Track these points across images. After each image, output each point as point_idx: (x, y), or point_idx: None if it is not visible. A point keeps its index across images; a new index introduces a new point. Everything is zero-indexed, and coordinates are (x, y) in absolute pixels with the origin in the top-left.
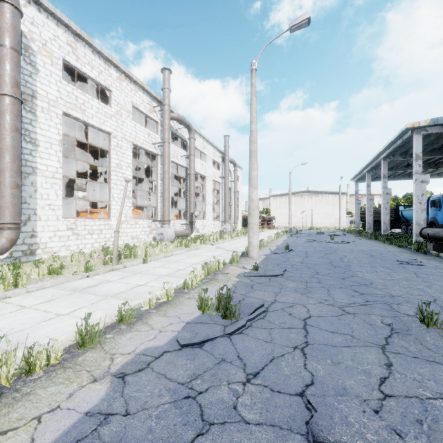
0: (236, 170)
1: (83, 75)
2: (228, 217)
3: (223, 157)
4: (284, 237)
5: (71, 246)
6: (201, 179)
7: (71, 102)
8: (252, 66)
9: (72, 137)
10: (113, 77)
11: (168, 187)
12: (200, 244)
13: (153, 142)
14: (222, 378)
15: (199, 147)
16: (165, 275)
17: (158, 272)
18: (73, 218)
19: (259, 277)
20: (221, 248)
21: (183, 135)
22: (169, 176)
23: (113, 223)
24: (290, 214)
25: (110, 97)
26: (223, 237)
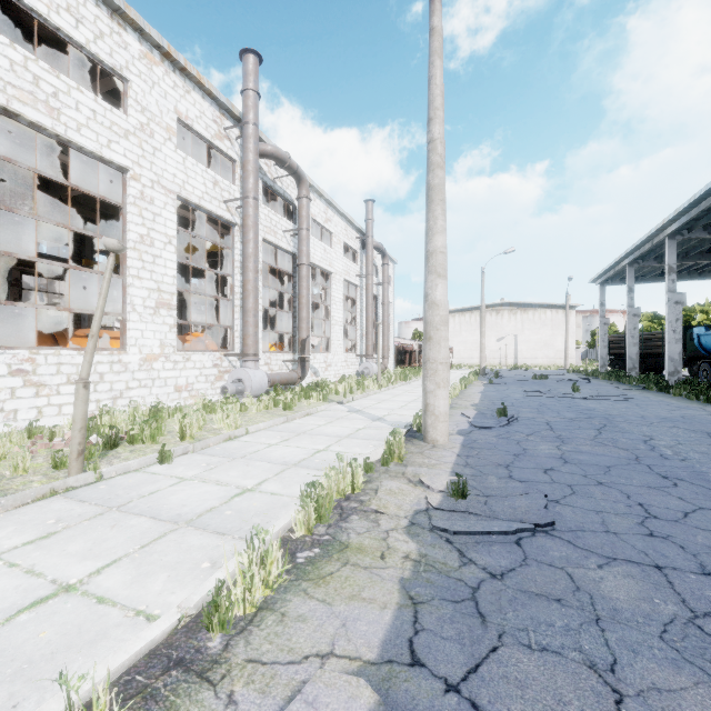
0: (386, 264)
1: (56, 35)
2: (371, 348)
3: (362, 240)
4: (479, 386)
5: (21, 410)
6: (322, 279)
7: (21, 87)
8: None
9: (25, 166)
10: (131, 51)
11: (254, 287)
12: (317, 402)
13: (224, 198)
14: None
15: (319, 217)
16: (188, 522)
17: (176, 502)
18: (29, 348)
19: (481, 536)
20: (360, 411)
21: (286, 191)
22: (255, 265)
23: (133, 360)
24: (483, 343)
25: (125, 93)
26: (363, 386)
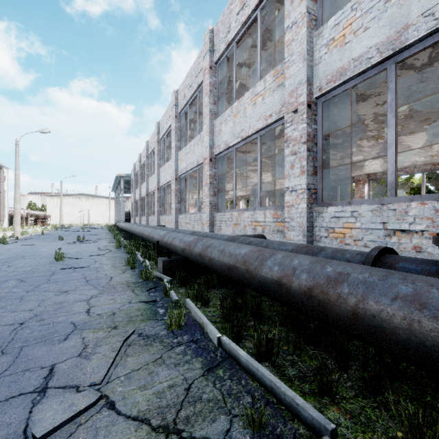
0: (2, 172)
1: None
2: None
3: None
4: (51, 231)
5: None
6: None
7: None
8: (17, 142)
9: None
10: None
11: None
12: None
13: None
14: (5, 246)
15: None
16: None
17: None
18: None
19: (18, 240)
20: None
21: None
22: None
23: None
24: (61, 214)
25: None
26: None
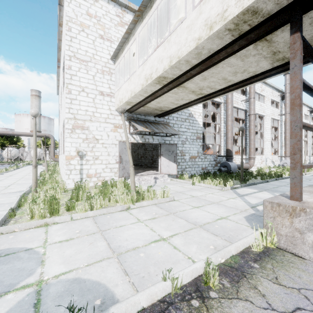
0: None
1: None
2: None
3: None
4: None
5: None
6: None
7: None
8: None
9: None
10: None
11: None
12: None
13: None
14: None
15: None
16: None
17: None
18: None
19: None
20: None
21: None
22: None
23: None
24: None
25: None
26: None
